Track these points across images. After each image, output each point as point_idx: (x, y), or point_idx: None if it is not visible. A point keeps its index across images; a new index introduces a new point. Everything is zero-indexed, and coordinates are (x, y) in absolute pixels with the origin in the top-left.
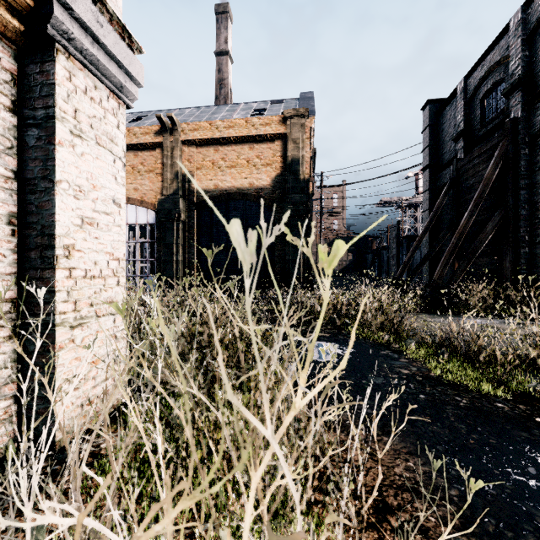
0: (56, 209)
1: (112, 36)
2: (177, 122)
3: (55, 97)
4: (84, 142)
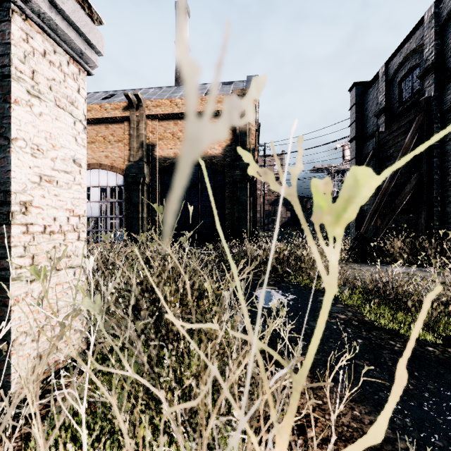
0: (12, 166)
1: (71, 3)
2: (142, 99)
3: (10, 56)
4: (43, 102)
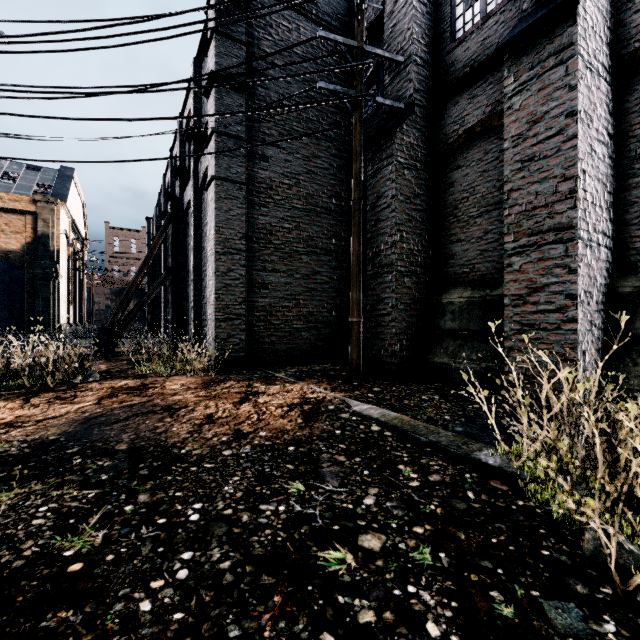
0: None
1: None
2: None
3: None
4: None
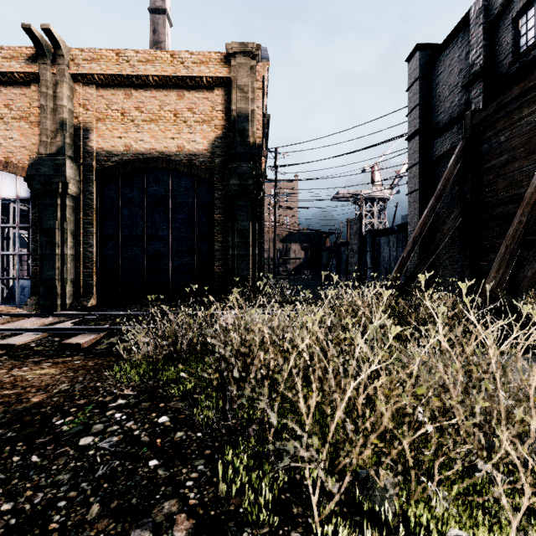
0: None
1: None
2: (62, 44)
3: None
4: None
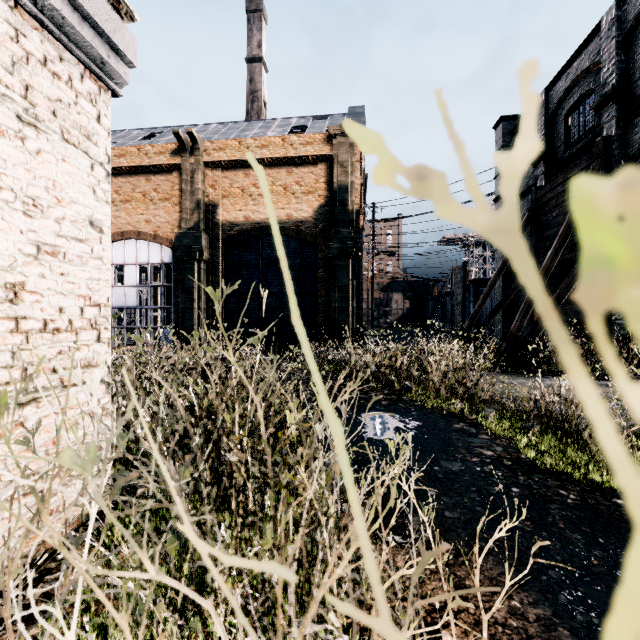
0: None
1: None
2: (199, 140)
3: None
4: (42, 134)
